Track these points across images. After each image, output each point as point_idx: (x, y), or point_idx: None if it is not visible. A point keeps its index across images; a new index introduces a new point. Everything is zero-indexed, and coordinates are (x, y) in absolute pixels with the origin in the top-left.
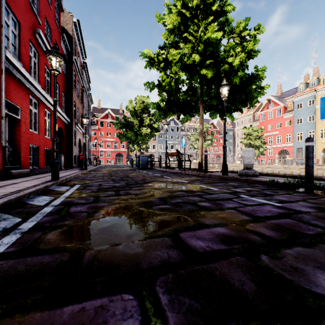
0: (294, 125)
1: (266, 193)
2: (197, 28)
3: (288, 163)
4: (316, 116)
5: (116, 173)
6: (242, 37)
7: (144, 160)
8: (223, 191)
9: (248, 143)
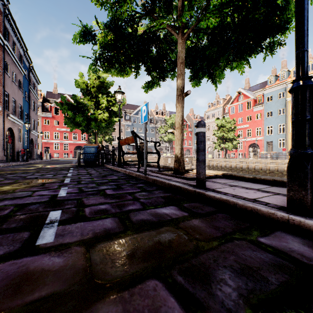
0: (264, 118)
1: None
2: None
3: (262, 157)
4: (287, 109)
5: None
6: None
7: (90, 152)
8: None
9: (221, 135)
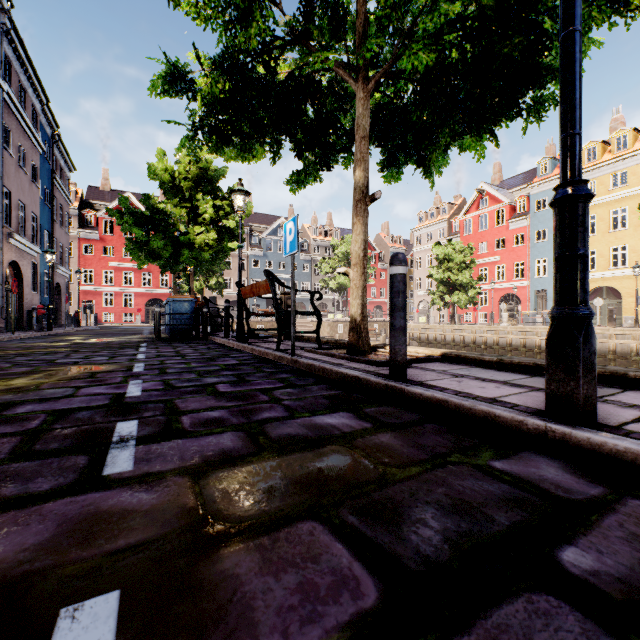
0: (531, 244)
1: None
2: None
3: (527, 321)
4: None
5: None
6: None
7: (180, 312)
8: None
9: (445, 278)
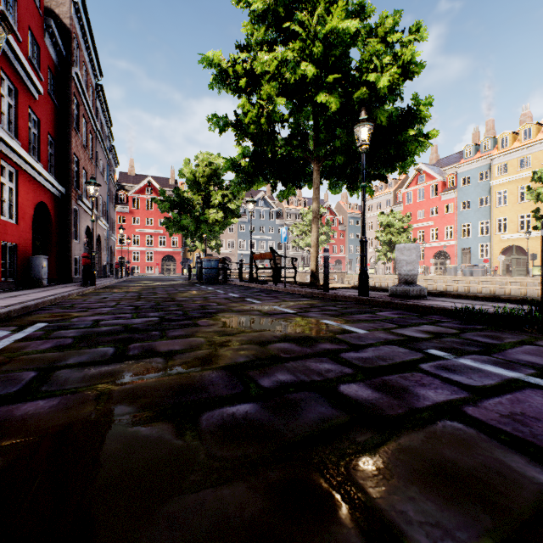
0: (458, 212)
1: (480, 342)
2: (310, 17)
3: (450, 272)
4: (491, 198)
5: (153, 292)
6: (389, 45)
7: (211, 267)
8: (381, 336)
9: (388, 239)
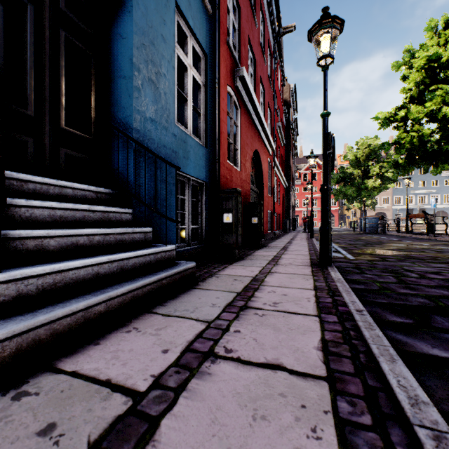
0: None
1: None
2: None
3: None
4: None
5: (343, 236)
6: None
7: (372, 222)
8: None
9: None
